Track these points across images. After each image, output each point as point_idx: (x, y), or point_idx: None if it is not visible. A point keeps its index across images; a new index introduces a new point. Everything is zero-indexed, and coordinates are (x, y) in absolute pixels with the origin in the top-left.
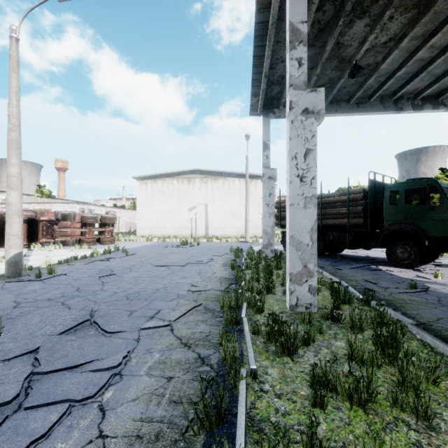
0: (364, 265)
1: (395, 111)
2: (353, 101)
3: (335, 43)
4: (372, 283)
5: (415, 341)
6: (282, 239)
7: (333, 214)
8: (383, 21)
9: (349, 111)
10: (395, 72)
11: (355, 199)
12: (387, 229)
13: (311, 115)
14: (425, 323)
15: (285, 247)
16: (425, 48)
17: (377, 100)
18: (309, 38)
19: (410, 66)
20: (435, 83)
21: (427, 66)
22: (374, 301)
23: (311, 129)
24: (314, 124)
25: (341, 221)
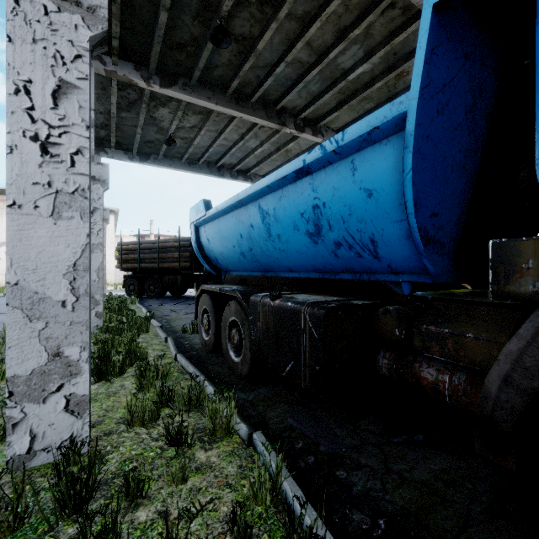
0: (184, 301)
1: (218, 176)
2: (184, 160)
3: (149, 116)
4: (175, 312)
5: (153, 334)
6: (124, 283)
7: (169, 258)
8: (179, 116)
9: (182, 168)
10: (208, 148)
11: (184, 245)
12: (205, 271)
13: (98, 182)
14: (175, 326)
15: (128, 291)
16: (219, 140)
17: (205, 164)
18: (123, 105)
19: (219, 147)
20: (240, 163)
21: (229, 150)
22: (153, 319)
23: (98, 192)
24: (101, 190)
25: (175, 265)
